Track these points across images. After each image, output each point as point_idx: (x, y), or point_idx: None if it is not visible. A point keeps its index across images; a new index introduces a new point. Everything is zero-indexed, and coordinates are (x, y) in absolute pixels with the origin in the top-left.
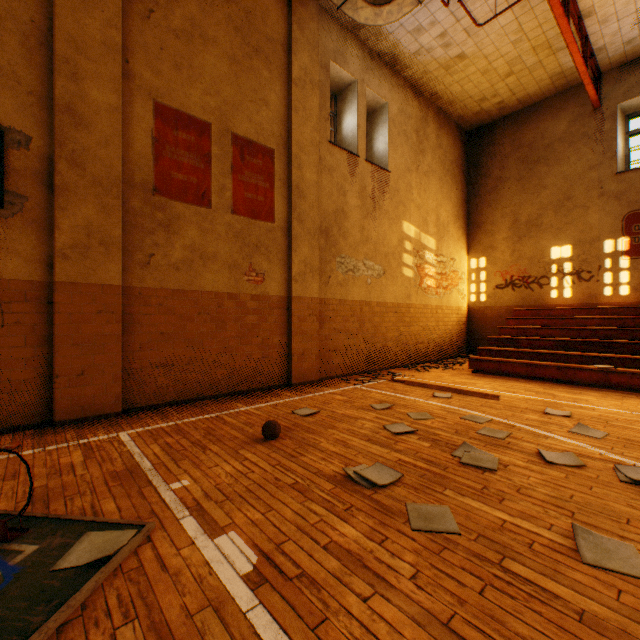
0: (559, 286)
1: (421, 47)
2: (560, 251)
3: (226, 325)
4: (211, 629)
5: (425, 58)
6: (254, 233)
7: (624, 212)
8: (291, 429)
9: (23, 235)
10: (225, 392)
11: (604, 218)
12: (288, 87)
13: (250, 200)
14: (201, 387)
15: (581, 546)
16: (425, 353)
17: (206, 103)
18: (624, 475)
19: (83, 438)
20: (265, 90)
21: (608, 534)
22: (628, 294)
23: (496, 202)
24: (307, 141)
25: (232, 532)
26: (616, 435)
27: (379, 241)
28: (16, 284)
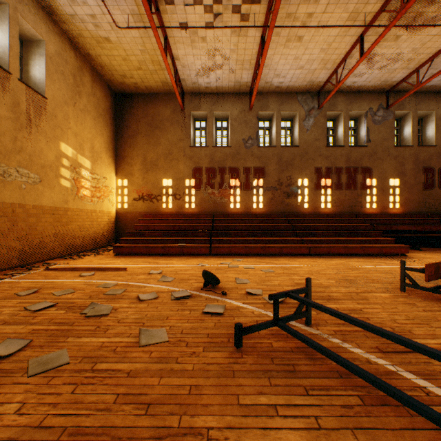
0: (167, 201)
1: (76, 14)
2: (167, 182)
3: None
4: None
5: (80, 24)
6: None
7: (193, 167)
8: None
9: None
10: None
11: (186, 168)
12: None
13: None
14: None
15: (142, 338)
16: (82, 245)
17: None
18: (174, 296)
19: None
20: None
21: (157, 327)
22: (195, 207)
23: (134, 145)
24: None
25: None
26: (178, 278)
27: (36, 153)
28: None
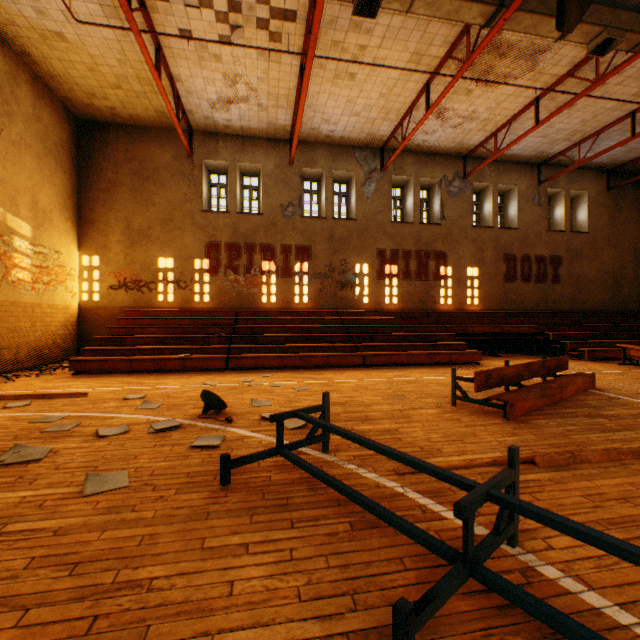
0: (165, 291)
1: None
2: (166, 262)
3: None
4: None
5: (10, 5)
6: None
7: (207, 241)
8: None
9: None
10: None
11: (196, 242)
12: None
13: None
14: None
15: (88, 486)
16: (15, 360)
17: None
18: (154, 428)
19: None
20: None
21: (116, 470)
22: (209, 301)
23: (111, 204)
24: None
25: None
26: (169, 403)
27: None
28: None
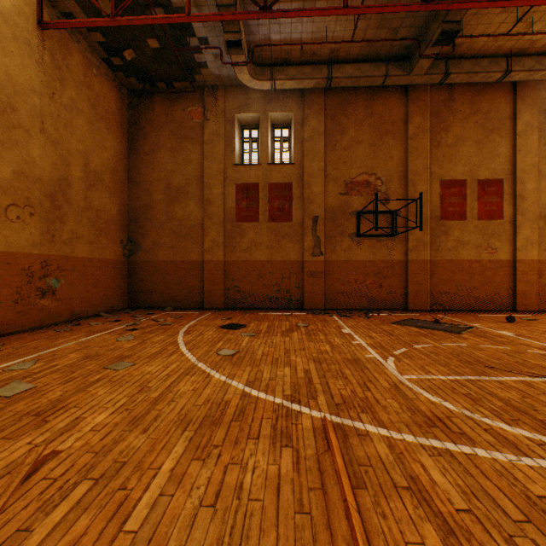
0: None
1: None
2: None
3: (473, 276)
4: (506, 336)
5: None
6: (489, 227)
7: None
8: (520, 322)
9: (398, 245)
10: (473, 309)
11: None
12: (512, 139)
13: (487, 211)
14: (460, 305)
15: None
16: None
17: (463, 171)
18: None
19: (424, 314)
20: (496, 148)
21: None
22: None
23: None
24: (527, 166)
25: (504, 331)
26: None
27: None
28: (396, 261)
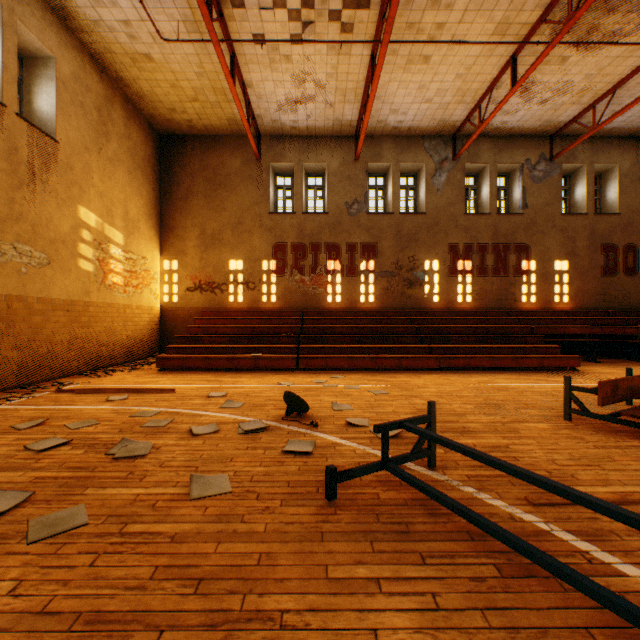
0: (236, 292)
1: (102, 20)
2: (236, 264)
3: None
4: None
5: (108, 35)
6: None
7: (274, 242)
8: None
9: None
10: None
11: (263, 244)
12: None
13: None
14: None
15: (193, 488)
16: (111, 356)
17: None
18: (242, 429)
19: None
20: None
21: (216, 473)
22: (276, 301)
23: (188, 211)
24: None
25: None
26: (250, 403)
27: (42, 222)
28: None
